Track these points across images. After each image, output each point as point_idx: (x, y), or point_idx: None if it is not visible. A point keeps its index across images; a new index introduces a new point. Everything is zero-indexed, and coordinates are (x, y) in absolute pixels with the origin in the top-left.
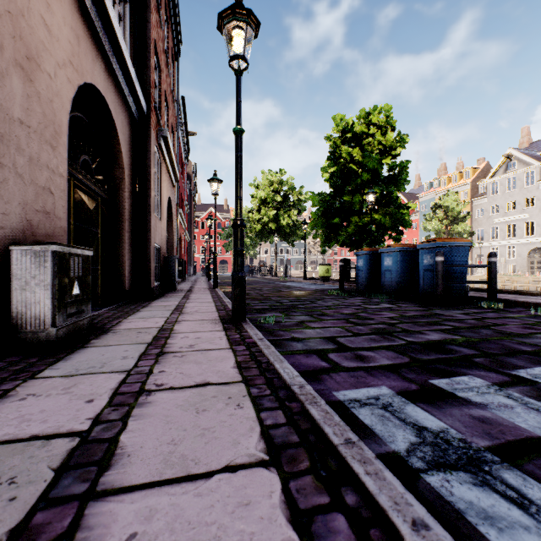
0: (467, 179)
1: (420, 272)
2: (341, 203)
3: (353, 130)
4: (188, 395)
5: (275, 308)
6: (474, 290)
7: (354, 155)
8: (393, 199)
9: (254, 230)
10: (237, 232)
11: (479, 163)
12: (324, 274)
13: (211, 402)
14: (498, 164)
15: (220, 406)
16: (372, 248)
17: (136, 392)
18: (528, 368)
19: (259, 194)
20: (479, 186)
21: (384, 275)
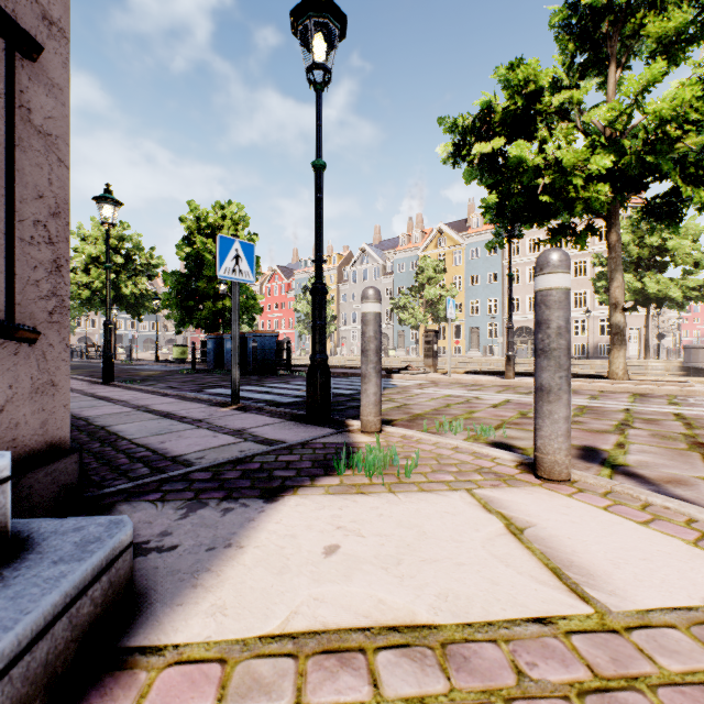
0: (335, 264)
1: (248, 353)
2: (197, 285)
3: (208, 221)
4: (110, 392)
5: (130, 381)
6: (294, 366)
7: (208, 245)
8: (245, 290)
9: (79, 296)
10: (108, 329)
11: (345, 251)
12: (180, 356)
13: (121, 392)
14: (357, 255)
15: (125, 392)
16: (219, 334)
17: (89, 393)
18: (244, 387)
19: (87, 250)
20: (344, 272)
21: (227, 356)
